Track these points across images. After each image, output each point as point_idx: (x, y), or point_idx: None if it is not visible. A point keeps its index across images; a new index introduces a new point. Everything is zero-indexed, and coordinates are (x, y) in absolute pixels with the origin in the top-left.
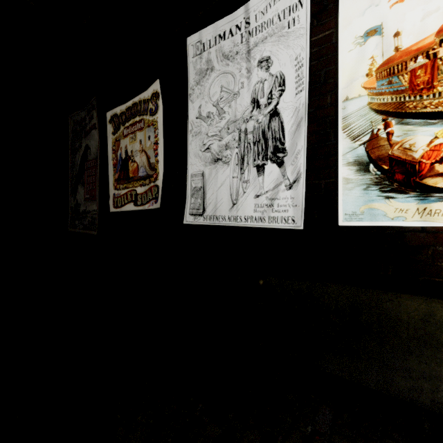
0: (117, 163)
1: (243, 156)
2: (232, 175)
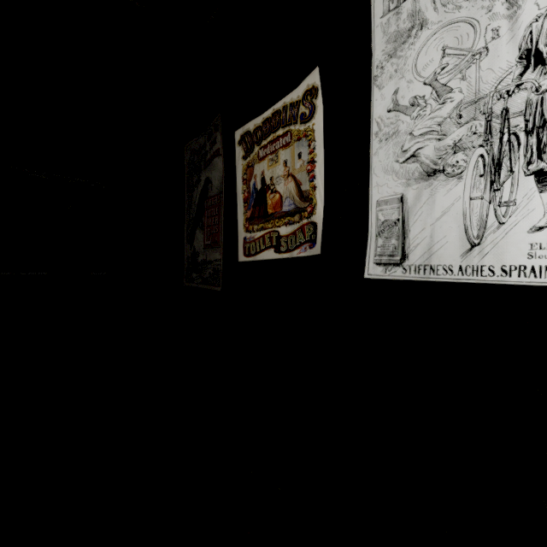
0: (249, 197)
1: (499, 158)
2: (470, 195)
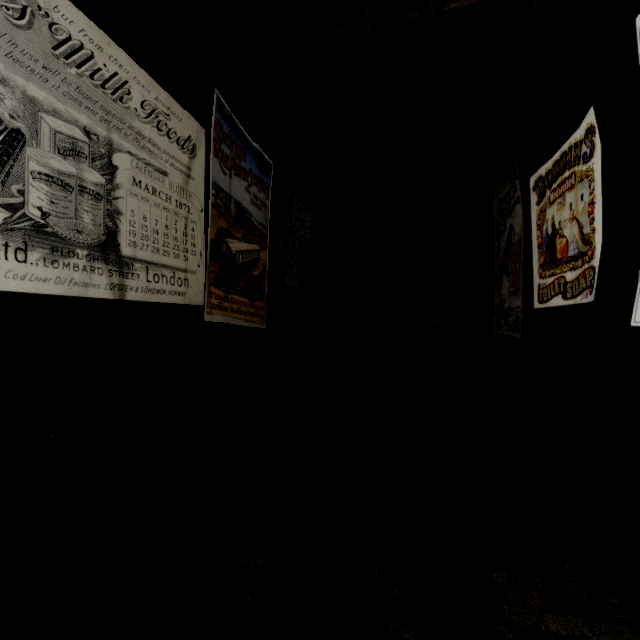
0: (542, 243)
1: None
2: None
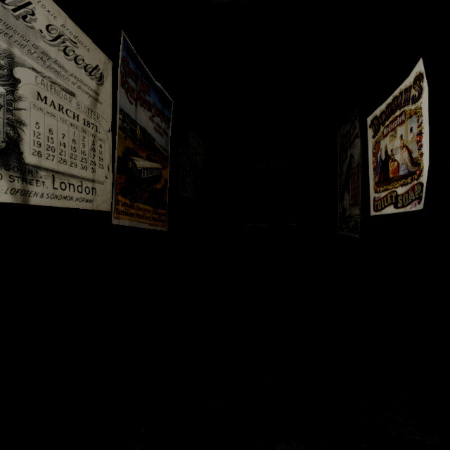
0: (376, 166)
1: None
2: None
